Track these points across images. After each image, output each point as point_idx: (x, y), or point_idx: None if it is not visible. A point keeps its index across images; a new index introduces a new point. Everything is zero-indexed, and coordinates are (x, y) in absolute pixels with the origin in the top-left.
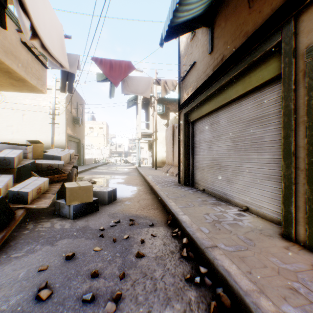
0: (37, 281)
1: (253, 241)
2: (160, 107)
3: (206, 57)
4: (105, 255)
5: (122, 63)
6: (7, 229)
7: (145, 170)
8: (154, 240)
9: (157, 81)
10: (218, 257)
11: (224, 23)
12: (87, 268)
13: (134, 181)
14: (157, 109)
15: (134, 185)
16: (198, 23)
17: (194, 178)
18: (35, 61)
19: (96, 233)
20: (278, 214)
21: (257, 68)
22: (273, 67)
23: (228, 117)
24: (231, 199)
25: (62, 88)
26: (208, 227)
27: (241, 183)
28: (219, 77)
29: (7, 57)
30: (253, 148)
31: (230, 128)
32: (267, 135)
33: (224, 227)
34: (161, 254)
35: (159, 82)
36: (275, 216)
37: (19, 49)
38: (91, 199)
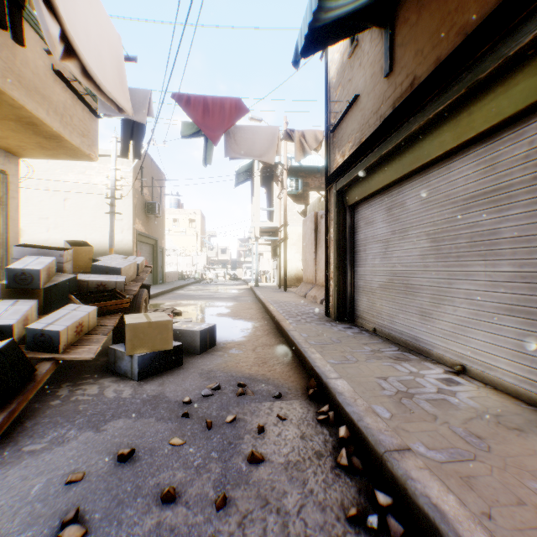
0: (61, 504)
1: (485, 440)
2: (292, 182)
3: (379, 85)
4: (191, 454)
5: (224, 103)
6: (20, 398)
7: (265, 293)
8: (283, 427)
9: (287, 134)
10: (414, 474)
11: (415, 16)
12: (156, 481)
13: (247, 311)
14: (287, 186)
15: (247, 319)
16: (365, 21)
17: (355, 307)
18: (78, 105)
19: (176, 409)
20: (531, 385)
21: (485, 95)
22: (521, 90)
23: (422, 194)
24: (428, 349)
25: (123, 150)
26: (388, 406)
27: (449, 320)
28: (406, 117)
29: (29, 98)
30: (475, 252)
31: (427, 215)
32: (507, 227)
33: (420, 406)
34: (296, 458)
35: (291, 135)
36: (524, 388)
37: (50, 84)
38: (170, 345)
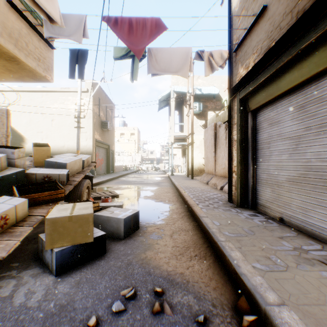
0: None
1: None
2: (196, 105)
3: None
4: None
5: (146, 22)
6: None
7: (178, 180)
8: None
9: (198, 55)
10: None
11: None
12: None
13: (165, 194)
14: (193, 107)
15: (165, 202)
16: None
17: (257, 197)
18: (34, 36)
19: None
20: None
21: None
22: None
23: None
24: None
25: (70, 72)
26: None
27: None
28: None
29: None
30: None
31: None
32: None
33: None
34: None
35: (201, 55)
36: None
37: (4, 11)
38: (91, 238)
